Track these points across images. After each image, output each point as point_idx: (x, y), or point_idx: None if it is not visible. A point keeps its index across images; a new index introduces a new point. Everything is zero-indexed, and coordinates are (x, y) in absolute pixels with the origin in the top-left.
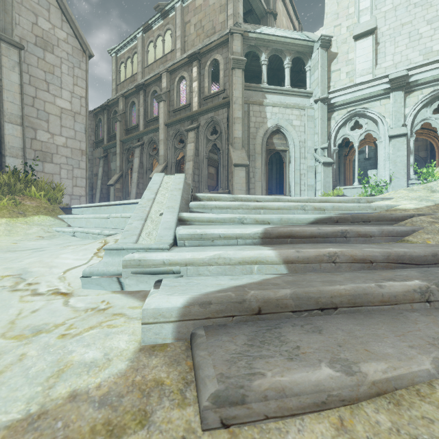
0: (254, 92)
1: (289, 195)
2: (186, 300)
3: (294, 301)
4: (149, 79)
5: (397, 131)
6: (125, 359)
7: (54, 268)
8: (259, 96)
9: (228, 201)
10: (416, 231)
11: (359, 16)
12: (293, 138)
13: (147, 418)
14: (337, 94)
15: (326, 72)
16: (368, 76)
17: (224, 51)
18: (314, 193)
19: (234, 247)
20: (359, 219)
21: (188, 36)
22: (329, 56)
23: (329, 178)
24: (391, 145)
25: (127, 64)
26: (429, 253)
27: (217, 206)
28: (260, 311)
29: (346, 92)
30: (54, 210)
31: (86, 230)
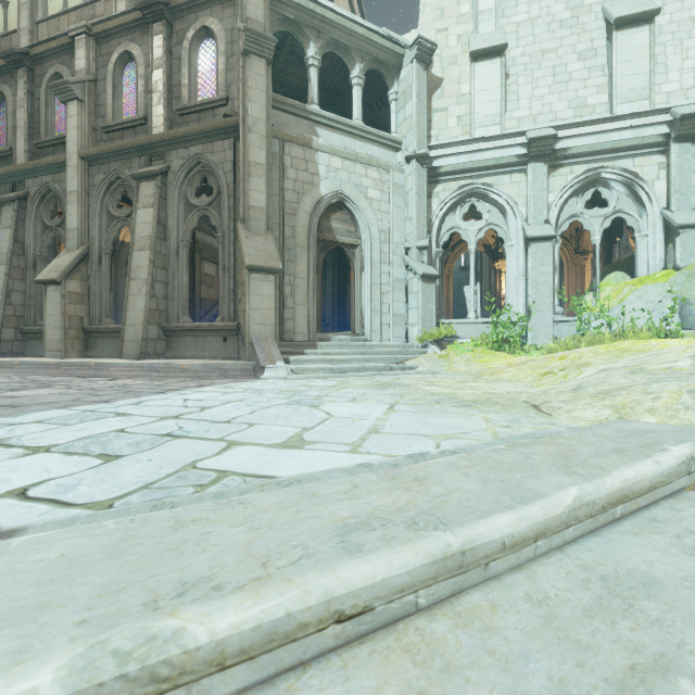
0: (292, 118)
1: (361, 334)
2: None
3: None
4: (43, 45)
5: (540, 230)
6: None
7: None
8: (304, 128)
9: None
10: None
11: (477, 20)
12: (368, 222)
13: None
14: (443, 151)
15: (426, 108)
16: (493, 128)
17: (227, 13)
18: (405, 329)
19: None
20: None
21: None
22: (429, 82)
23: (431, 304)
24: (530, 254)
25: None
26: None
27: None
28: None
29: (459, 150)
30: None
31: None
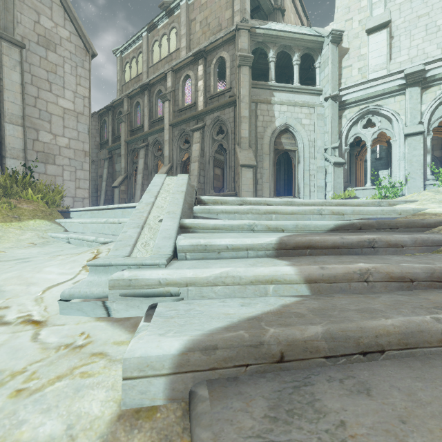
0: (261, 90)
1: (298, 197)
2: (183, 345)
3: (328, 343)
4: (154, 79)
5: (413, 129)
6: (94, 437)
7: (32, 286)
8: (267, 94)
9: (235, 204)
10: None
11: (371, 9)
12: (302, 137)
13: None
14: (348, 91)
15: (337, 68)
16: (381, 72)
17: (231, 48)
18: (324, 194)
19: (244, 260)
20: (385, 225)
21: (193, 33)
22: (340, 52)
23: (340, 179)
24: (406, 144)
25: (132, 64)
26: None
27: (224, 211)
28: (283, 357)
29: (358, 89)
30: (52, 214)
31: (81, 236)
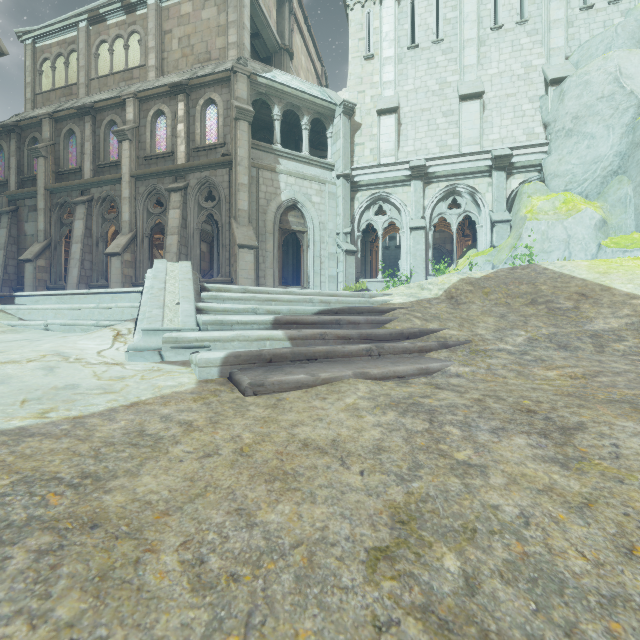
0: (264, 154)
1: (307, 287)
2: (225, 354)
3: (292, 355)
4: (103, 102)
5: (417, 223)
6: (193, 384)
7: (85, 350)
8: (271, 159)
9: (239, 292)
10: (392, 320)
11: (383, 88)
12: (312, 217)
13: (218, 395)
14: (360, 172)
15: (350, 144)
16: (391, 158)
17: (224, 91)
18: (336, 285)
19: (250, 330)
20: (354, 311)
21: (168, 51)
22: (353, 125)
23: (352, 269)
24: (412, 238)
25: (56, 64)
26: (387, 333)
27: (230, 298)
28: (271, 360)
29: (370, 171)
30: None
31: (71, 321)
